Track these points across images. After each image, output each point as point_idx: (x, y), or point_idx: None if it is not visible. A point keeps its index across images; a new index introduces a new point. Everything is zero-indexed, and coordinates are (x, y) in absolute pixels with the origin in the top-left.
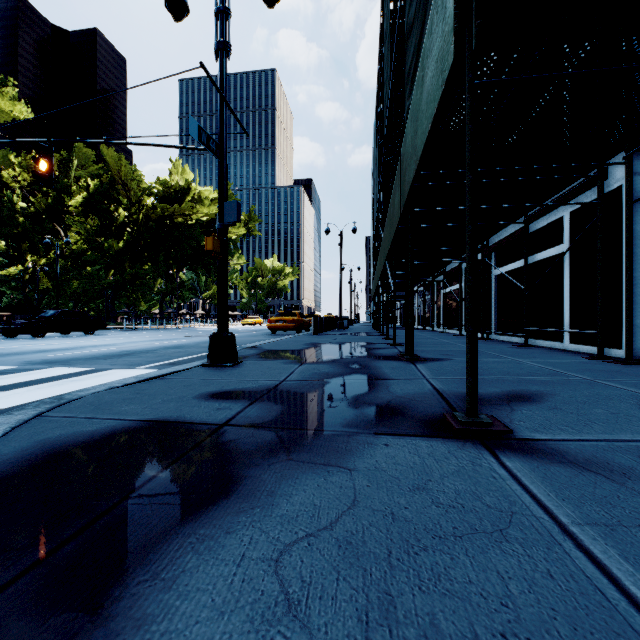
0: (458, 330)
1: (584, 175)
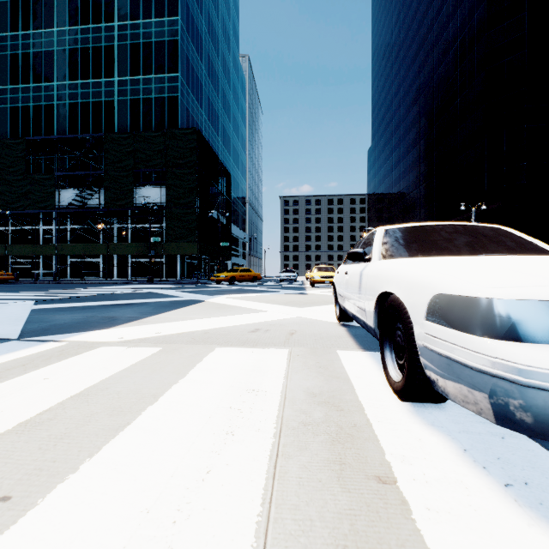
0: (93, 278)
1: None
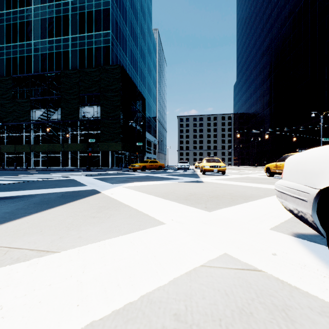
0: (56, 167)
1: None
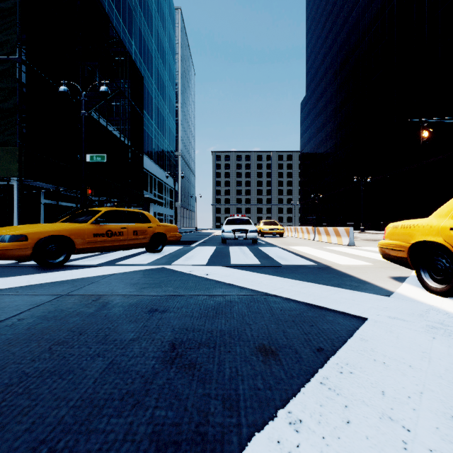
0: None
1: (4, 178)
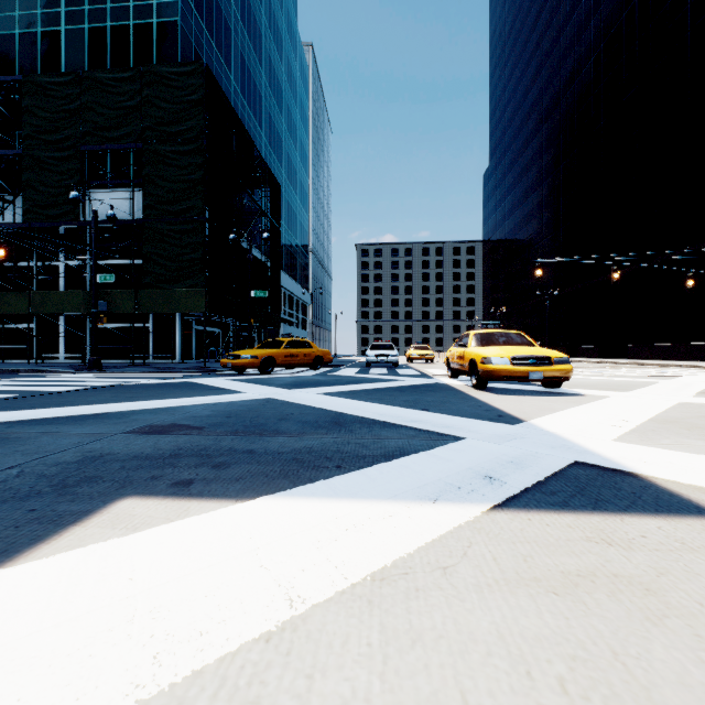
0: (22, 360)
1: None
